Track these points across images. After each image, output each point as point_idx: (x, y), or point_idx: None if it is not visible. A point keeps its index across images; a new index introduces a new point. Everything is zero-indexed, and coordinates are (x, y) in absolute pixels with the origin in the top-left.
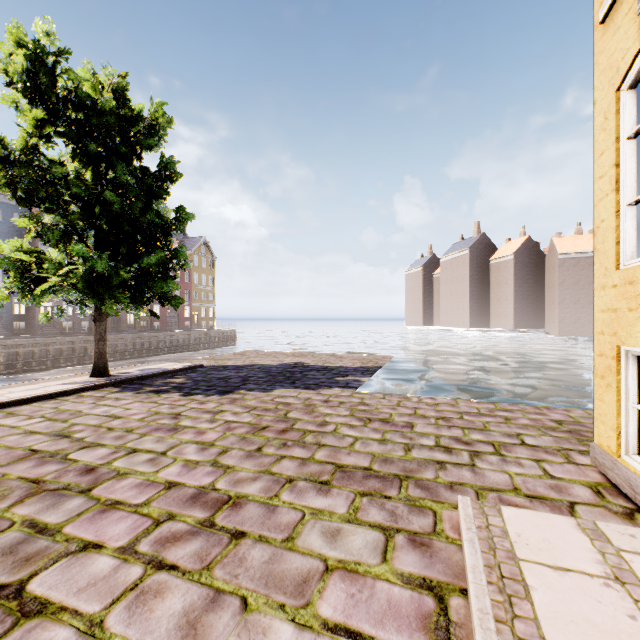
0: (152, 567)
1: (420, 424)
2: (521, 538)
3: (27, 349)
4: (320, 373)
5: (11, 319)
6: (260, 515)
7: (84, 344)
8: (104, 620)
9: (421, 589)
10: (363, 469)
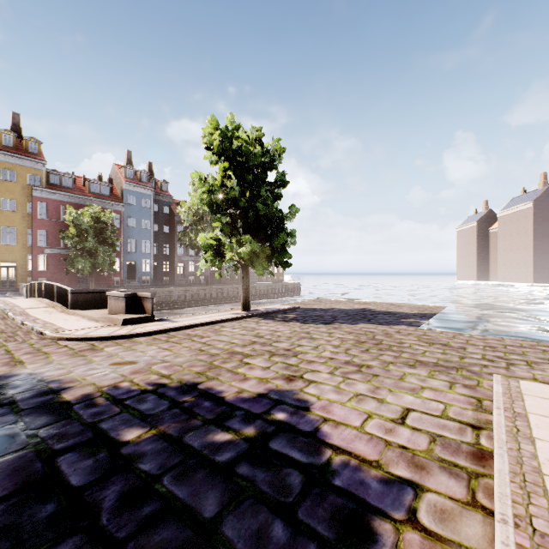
0: (345, 378)
1: (471, 348)
2: (527, 389)
3: (175, 294)
4: (386, 316)
5: (162, 275)
6: (382, 371)
7: (204, 292)
8: (339, 386)
9: (469, 397)
10: (433, 363)
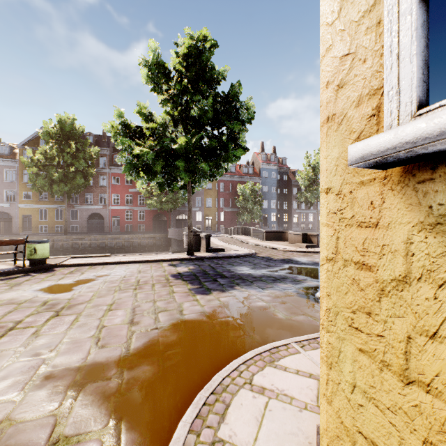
0: None
1: None
2: None
3: None
4: None
5: (282, 223)
6: None
7: None
8: None
9: None
10: None
